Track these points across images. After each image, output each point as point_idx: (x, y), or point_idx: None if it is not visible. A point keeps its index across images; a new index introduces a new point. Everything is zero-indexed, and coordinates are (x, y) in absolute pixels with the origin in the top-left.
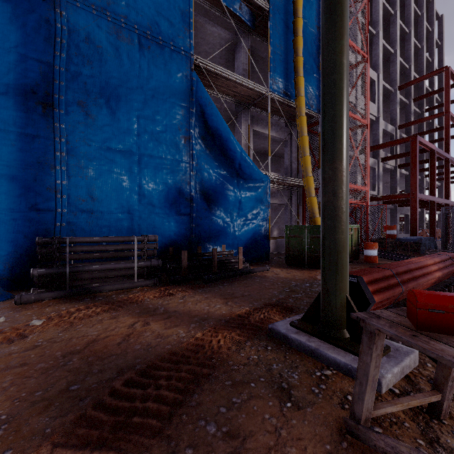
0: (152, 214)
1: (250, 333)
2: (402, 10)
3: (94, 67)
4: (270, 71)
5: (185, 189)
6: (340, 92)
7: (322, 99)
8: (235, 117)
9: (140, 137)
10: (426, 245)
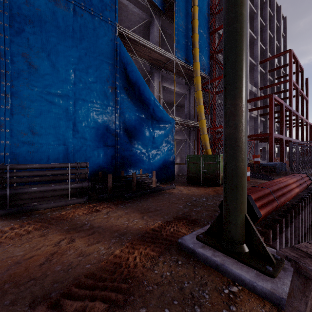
0: (85, 146)
1: (163, 247)
2: (261, 11)
3: (35, 26)
4: (175, 42)
5: (111, 126)
6: (241, 39)
7: (224, 46)
8: (150, 76)
9: (74, 85)
10: (280, 168)
